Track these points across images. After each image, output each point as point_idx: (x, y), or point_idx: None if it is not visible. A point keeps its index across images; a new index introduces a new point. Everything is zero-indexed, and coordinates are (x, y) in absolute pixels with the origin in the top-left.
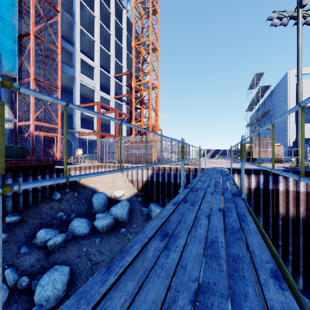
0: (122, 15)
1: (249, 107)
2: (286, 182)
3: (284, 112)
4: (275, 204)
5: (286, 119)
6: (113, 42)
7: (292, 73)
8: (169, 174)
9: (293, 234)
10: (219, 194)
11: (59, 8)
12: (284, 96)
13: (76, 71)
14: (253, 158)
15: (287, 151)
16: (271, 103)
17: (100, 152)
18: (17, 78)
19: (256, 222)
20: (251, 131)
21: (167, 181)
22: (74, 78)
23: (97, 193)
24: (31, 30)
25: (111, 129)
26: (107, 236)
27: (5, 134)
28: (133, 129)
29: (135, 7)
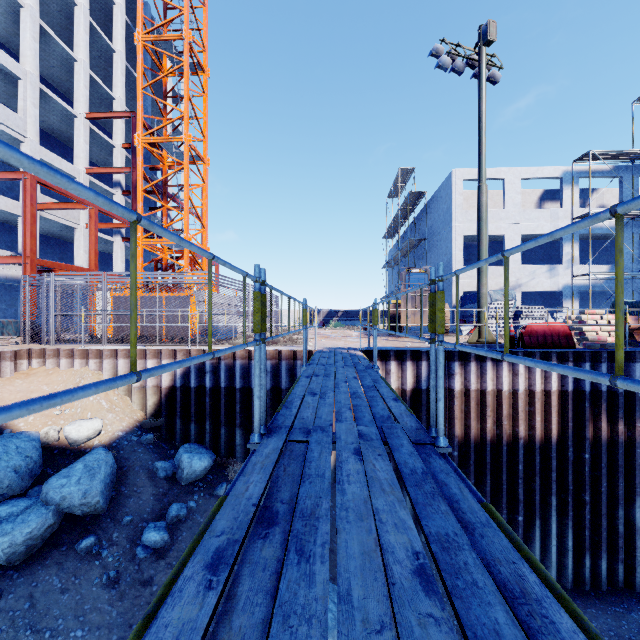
0: None
1: (389, 231)
2: (465, 374)
3: (447, 243)
4: (447, 418)
5: (450, 256)
6: (84, 27)
7: (460, 175)
8: (232, 367)
9: (476, 472)
10: (380, 451)
11: None
12: (447, 215)
13: None
14: (400, 327)
15: (452, 313)
16: (425, 226)
17: (28, 314)
18: None
19: (587, 632)
20: (392, 275)
21: (227, 386)
22: None
23: (3, 436)
24: None
25: (77, 252)
26: (27, 574)
27: None
28: (138, 255)
29: None
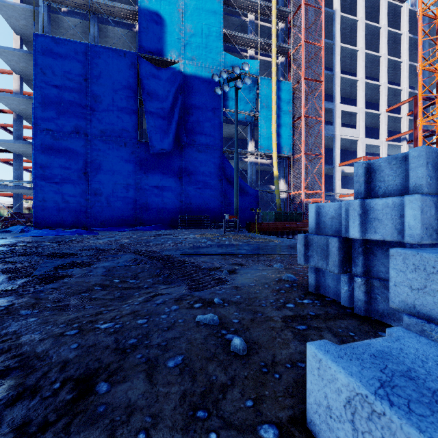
0: (401, 14)
1: None
2: None
3: None
4: None
5: None
6: (384, 65)
7: None
8: None
9: None
10: None
11: (323, 78)
12: None
13: (336, 128)
14: None
15: None
16: None
17: None
18: (291, 157)
19: None
20: None
21: None
22: (333, 135)
23: None
24: (302, 113)
25: None
26: None
27: (282, 203)
28: None
29: (423, 15)
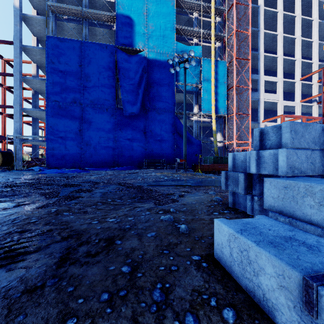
0: (312, 5)
1: None
2: None
3: None
4: None
5: None
6: (299, 44)
7: None
8: None
9: None
10: None
11: (250, 57)
12: None
13: (260, 94)
14: None
15: None
16: None
17: None
18: (226, 116)
19: None
20: None
21: None
22: (258, 99)
23: None
24: (234, 84)
25: None
26: None
27: (219, 150)
28: None
29: None
